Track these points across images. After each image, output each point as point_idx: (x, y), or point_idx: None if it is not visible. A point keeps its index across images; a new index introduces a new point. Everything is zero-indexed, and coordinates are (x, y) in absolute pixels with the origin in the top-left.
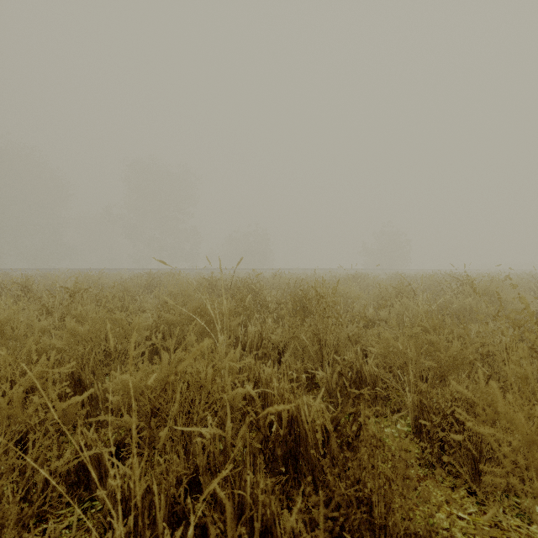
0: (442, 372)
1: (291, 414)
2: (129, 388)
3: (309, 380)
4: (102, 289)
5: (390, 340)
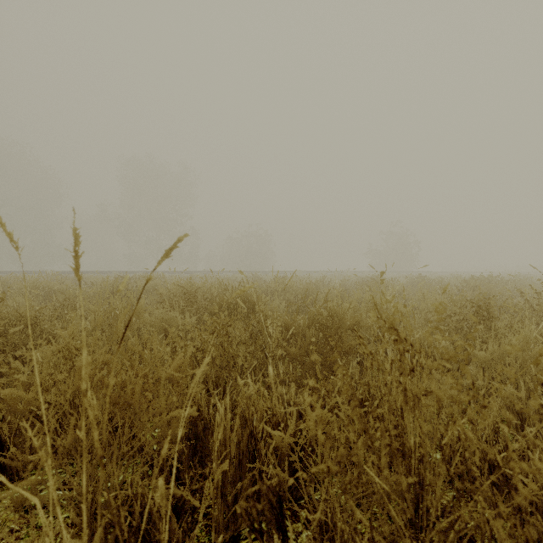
0: None
1: None
2: None
3: None
4: None
5: None
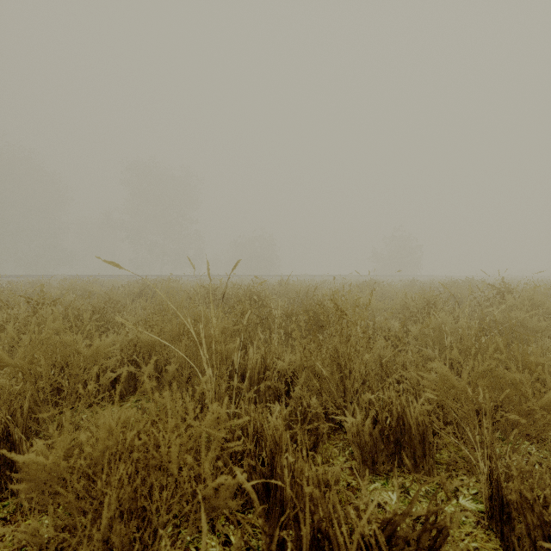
0: (536, 431)
1: (314, 528)
2: (37, 480)
3: (328, 421)
4: (74, 300)
5: (449, 377)
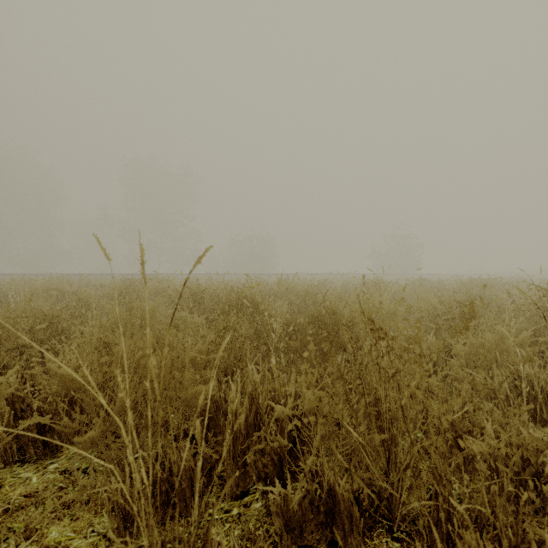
0: None
1: None
2: None
3: (361, 513)
4: (8, 306)
5: None
